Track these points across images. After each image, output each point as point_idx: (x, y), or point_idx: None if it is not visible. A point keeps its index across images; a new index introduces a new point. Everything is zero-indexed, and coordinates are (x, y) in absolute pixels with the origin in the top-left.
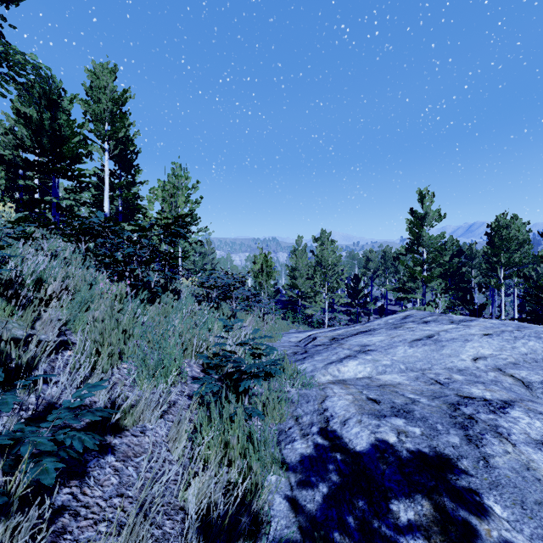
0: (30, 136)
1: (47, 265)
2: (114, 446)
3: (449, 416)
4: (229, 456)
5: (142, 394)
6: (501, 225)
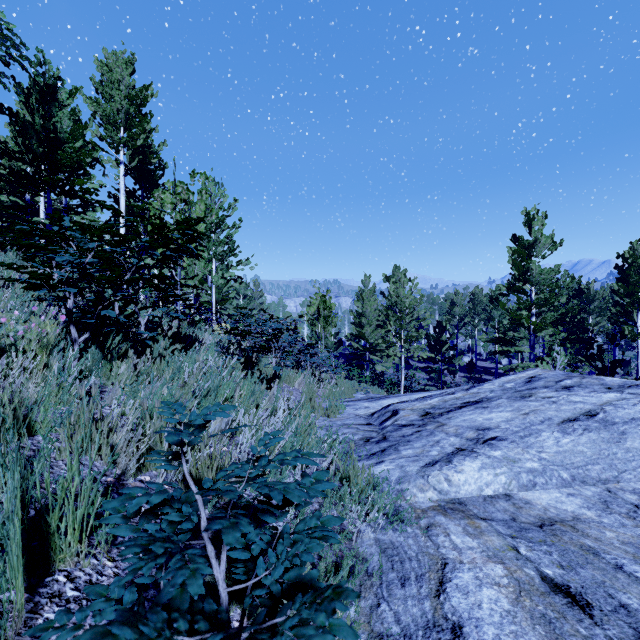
0: (15, 137)
1: None
2: None
3: None
4: None
5: None
6: (637, 254)
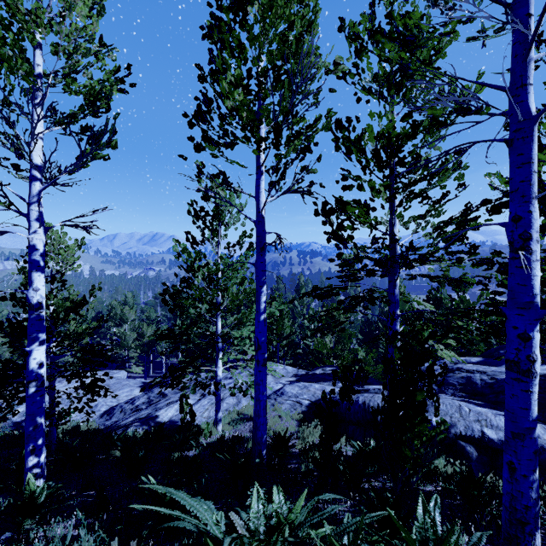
0: None
1: None
2: None
3: None
4: None
5: None
6: (114, 306)
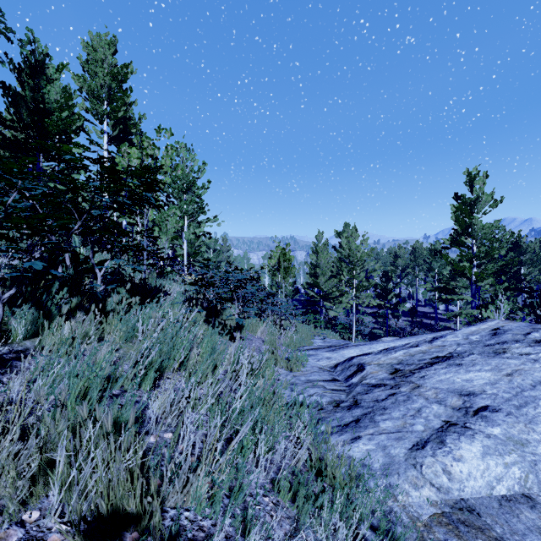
0: (7, 107)
1: None
2: None
3: None
4: None
5: None
6: None
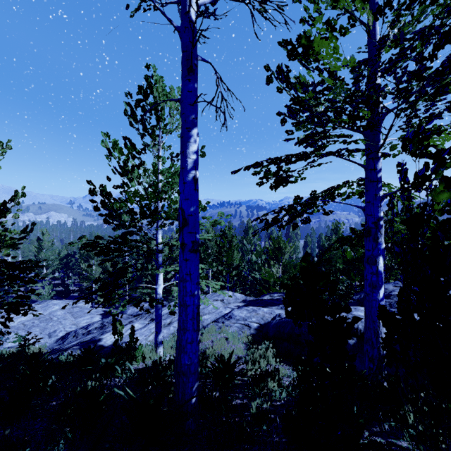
0: None
1: None
2: None
3: None
4: None
5: None
6: None
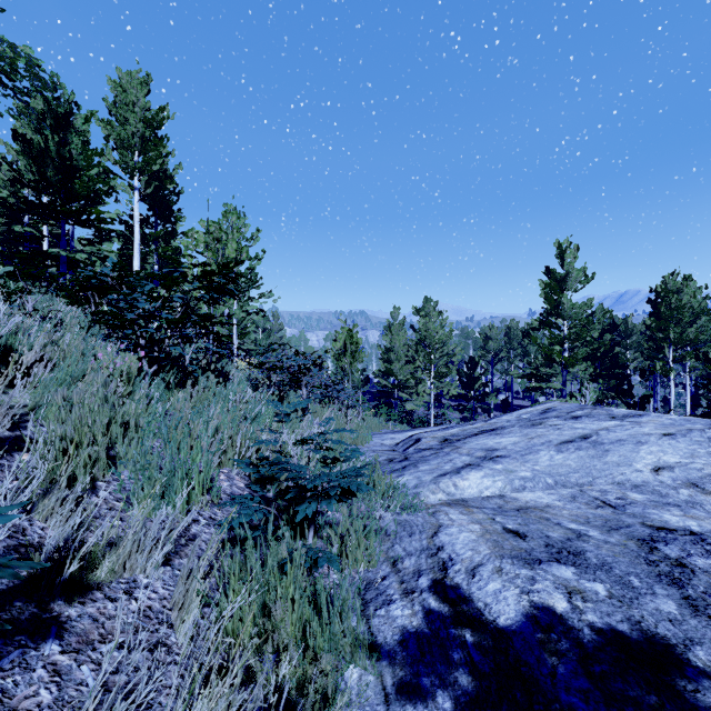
0: (29, 165)
1: (19, 326)
2: (66, 622)
3: (644, 561)
4: (274, 638)
5: (127, 527)
6: (669, 289)
